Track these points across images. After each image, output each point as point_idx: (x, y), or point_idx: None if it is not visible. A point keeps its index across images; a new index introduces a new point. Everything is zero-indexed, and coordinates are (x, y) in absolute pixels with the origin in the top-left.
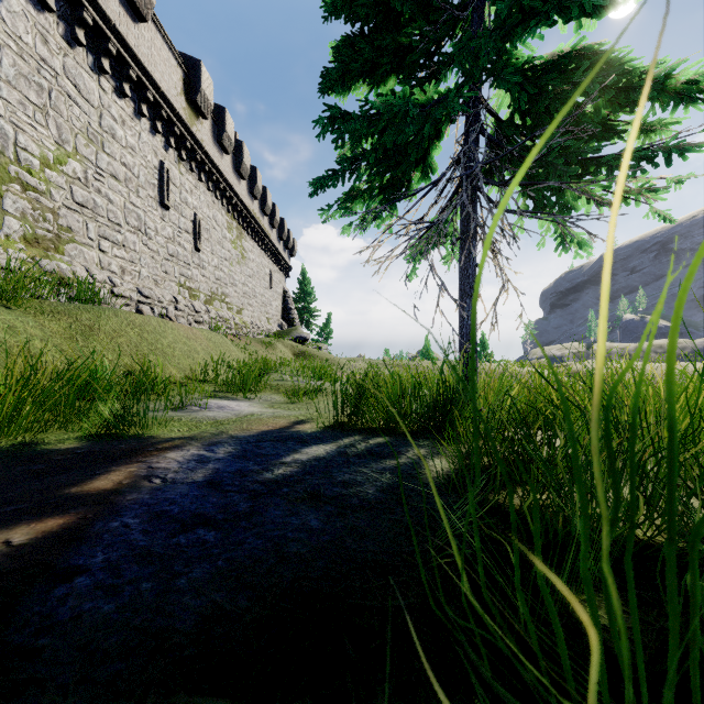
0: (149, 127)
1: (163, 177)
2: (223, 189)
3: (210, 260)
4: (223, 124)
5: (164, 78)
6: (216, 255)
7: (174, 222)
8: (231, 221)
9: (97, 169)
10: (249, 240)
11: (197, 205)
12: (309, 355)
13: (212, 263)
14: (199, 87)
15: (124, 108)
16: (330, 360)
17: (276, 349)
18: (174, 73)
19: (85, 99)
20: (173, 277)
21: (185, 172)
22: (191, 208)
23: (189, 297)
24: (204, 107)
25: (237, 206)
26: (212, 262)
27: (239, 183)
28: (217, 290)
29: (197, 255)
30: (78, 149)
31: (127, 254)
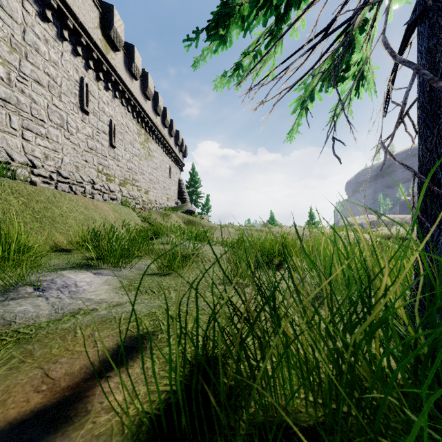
0: (70, 49)
1: (83, 89)
2: (134, 105)
3: (123, 155)
4: (132, 57)
5: (82, 13)
6: (128, 152)
7: (93, 124)
8: (140, 129)
9: (20, 74)
10: (153, 143)
11: (113, 114)
12: (195, 223)
13: (125, 157)
14: (112, 25)
15: (47, 30)
16: (209, 226)
17: (171, 218)
18: (91, 11)
19: (8, 14)
20: (92, 165)
21: (102, 88)
22: (108, 116)
23: (106, 180)
24: (116, 41)
25: (144, 118)
26: (125, 156)
27: (145, 102)
28: (129, 177)
29: (113, 150)
30: (1, 53)
31: (50, 144)
